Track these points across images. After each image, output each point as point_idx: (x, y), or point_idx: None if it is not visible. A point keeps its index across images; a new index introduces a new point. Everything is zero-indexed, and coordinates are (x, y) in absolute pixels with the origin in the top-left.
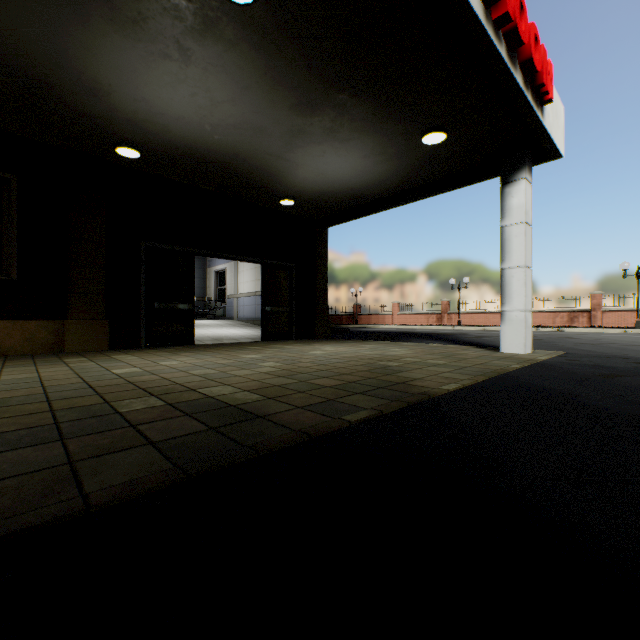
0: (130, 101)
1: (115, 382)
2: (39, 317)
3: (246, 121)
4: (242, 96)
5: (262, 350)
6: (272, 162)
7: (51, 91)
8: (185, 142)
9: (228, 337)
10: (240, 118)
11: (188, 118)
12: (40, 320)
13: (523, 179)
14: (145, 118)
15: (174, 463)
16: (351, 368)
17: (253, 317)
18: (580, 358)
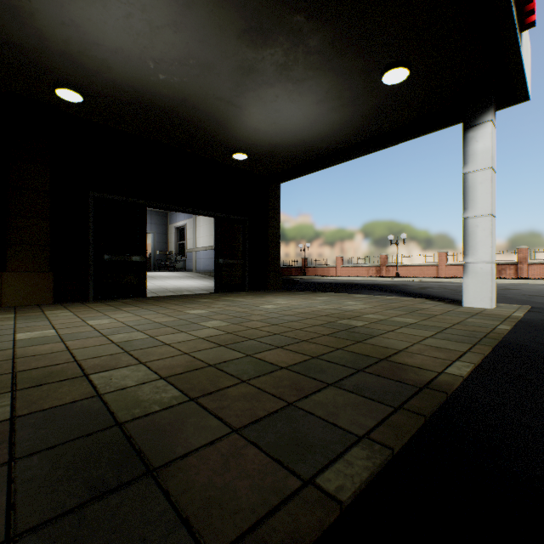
0: (58, 25)
1: None
2: None
3: (191, 54)
4: (184, 18)
5: (212, 303)
6: (223, 109)
7: None
8: (129, 83)
9: (183, 289)
10: (184, 50)
11: (127, 50)
12: None
13: (489, 122)
14: (80, 50)
15: None
16: (310, 330)
17: (210, 269)
18: None
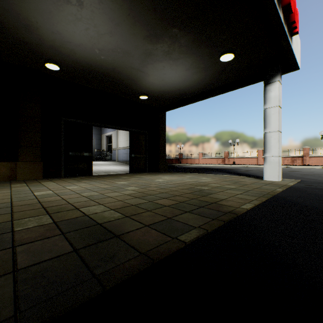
0: (50, 33)
1: (30, 202)
2: (1, 160)
3: (119, 47)
4: (115, 30)
5: (129, 179)
6: (134, 73)
7: (2, 26)
8: (85, 60)
9: (111, 171)
10: (115, 45)
11: (85, 45)
12: (2, 162)
13: (277, 81)
14: (60, 45)
15: (17, 306)
16: (180, 191)
17: (126, 160)
18: (312, 184)
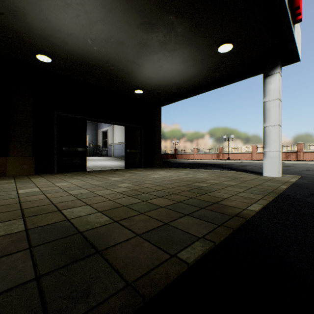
0: (39, 21)
1: (9, 202)
2: None
3: (112, 36)
4: (108, 17)
5: (123, 174)
6: (129, 65)
7: None
8: (77, 52)
9: (106, 166)
10: (108, 34)
11: (76, 34)
12: None
13: (277, 73)
14: (50, 34)
15: None
16: (177, 188)
17: (121, 155)
18: None
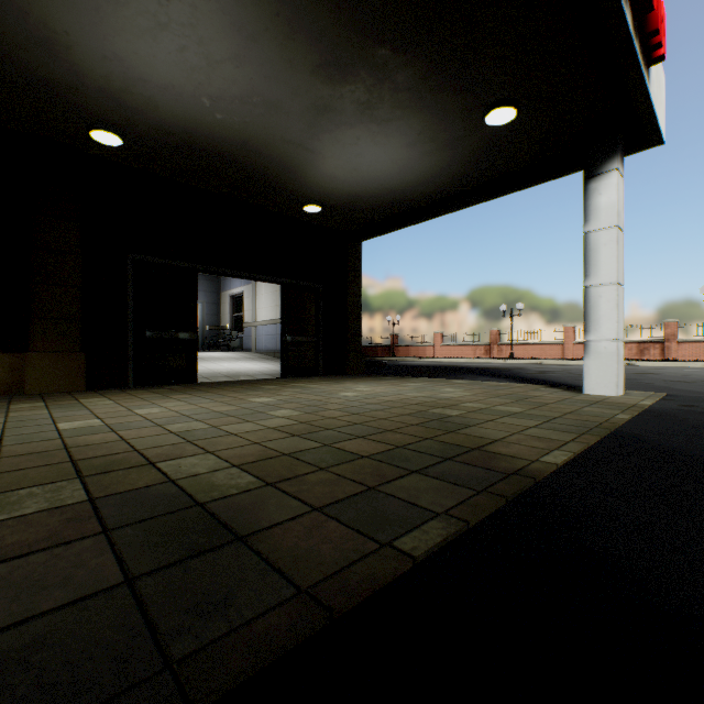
0: (98, 60)
1: (43, 447)
2: None
3: (255, 91)
4: (248, 51)
5: (279, 391)
6: (292, 153)
7: None
8: (179, 124)
9: (241, 373)
10: (247, 87)
11: (179, 87)
12: None
13: (615, 170)
14: (122, 87)
15: None
16: (396, 420)
17: (274, 349)
18: (695, 403)
